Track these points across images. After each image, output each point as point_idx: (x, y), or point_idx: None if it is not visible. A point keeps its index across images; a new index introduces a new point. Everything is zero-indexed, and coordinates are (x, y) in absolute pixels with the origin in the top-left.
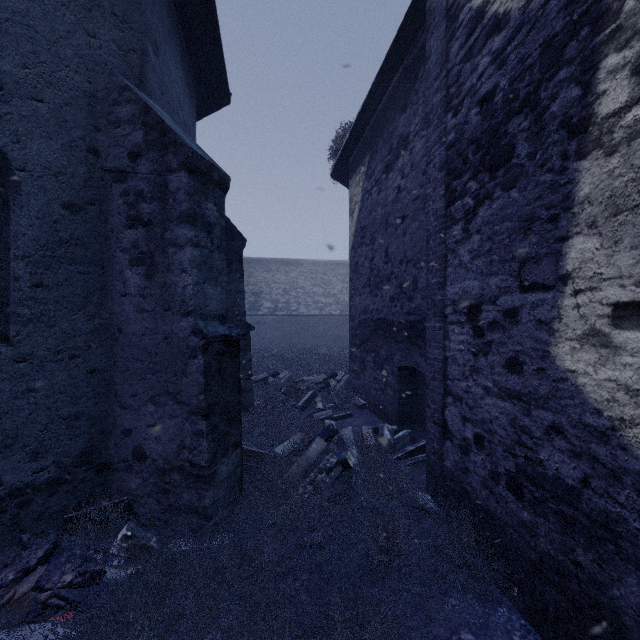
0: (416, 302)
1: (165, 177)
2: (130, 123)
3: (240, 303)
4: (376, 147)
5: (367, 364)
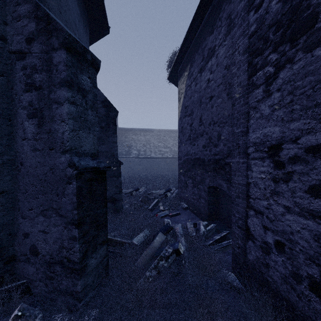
0: (220, 147)
1: (50, 54)
2: (26, 17)
3: (114, 149)
4: (194, 59)
5: (188, 184)
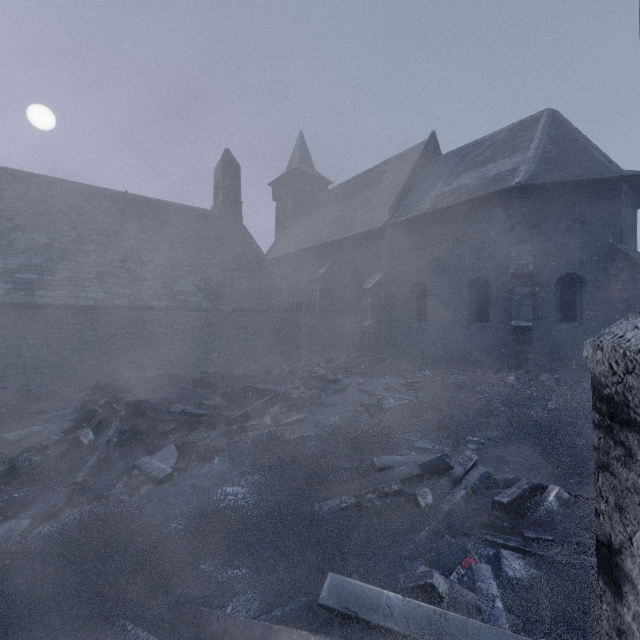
0: None
1: (634, 275)
2: (619, 260)
3: None
4: None
5: None
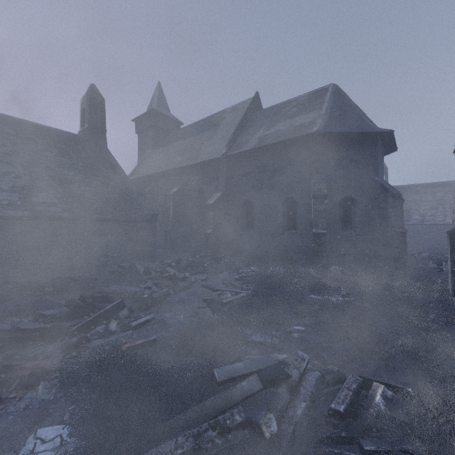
0: None
1: (386, 199)
2: (377, 188)
3: (401, 222)
4: None
5: None
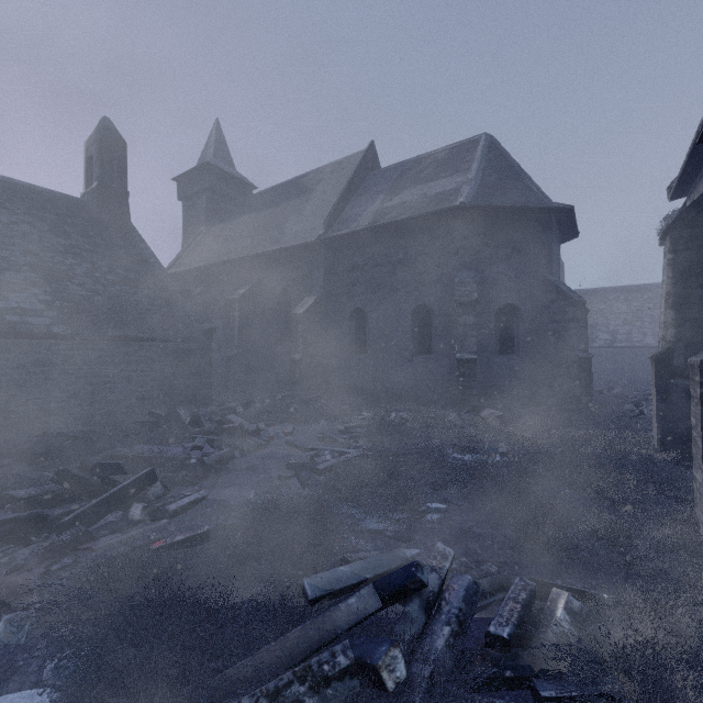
0: None
1: (564, 308)
2: (551, 292)
3: (585, 343)
4: None
5: None
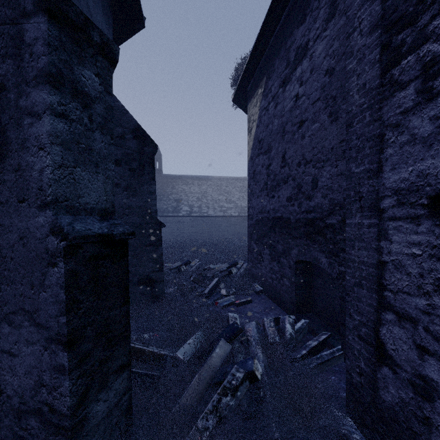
0: (316, 200)
1: (20, 26)
2: None
3: (152, 203)
4: (273, 67)
5: (264, 256)
